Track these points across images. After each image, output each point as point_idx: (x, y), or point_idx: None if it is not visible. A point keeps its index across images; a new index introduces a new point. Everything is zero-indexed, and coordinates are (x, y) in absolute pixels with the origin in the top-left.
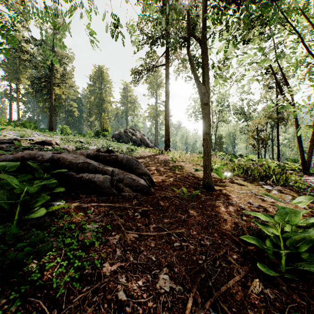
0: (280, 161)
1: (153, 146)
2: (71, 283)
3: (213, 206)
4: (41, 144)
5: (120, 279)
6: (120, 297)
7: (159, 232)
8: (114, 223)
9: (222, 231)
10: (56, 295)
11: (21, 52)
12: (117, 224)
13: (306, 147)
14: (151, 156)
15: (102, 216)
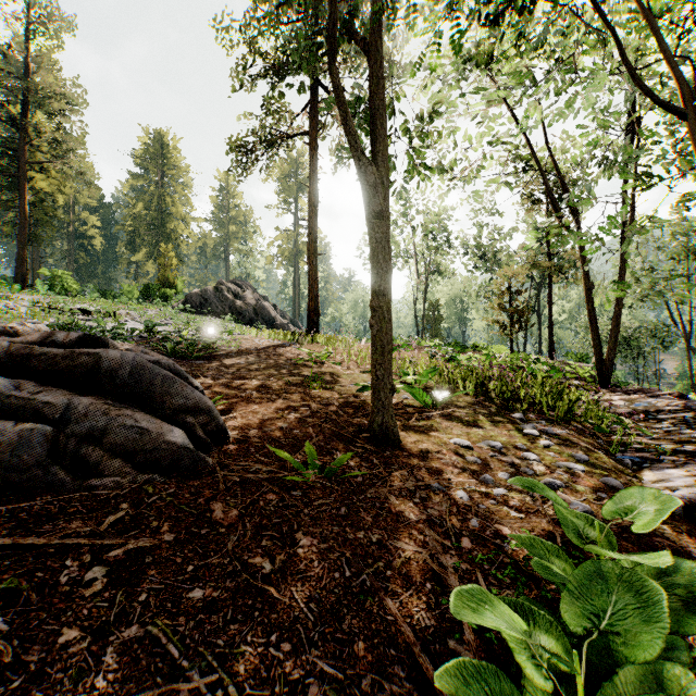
0: (555, 360)
1: (286, 324)
2: None
3: (381, 505)
4: None
5: None
6: None
7: None
8: None
9: (389, 621)
10: None
11: None
12: None
13: (603, 329)
14: (267, 350)
15: None
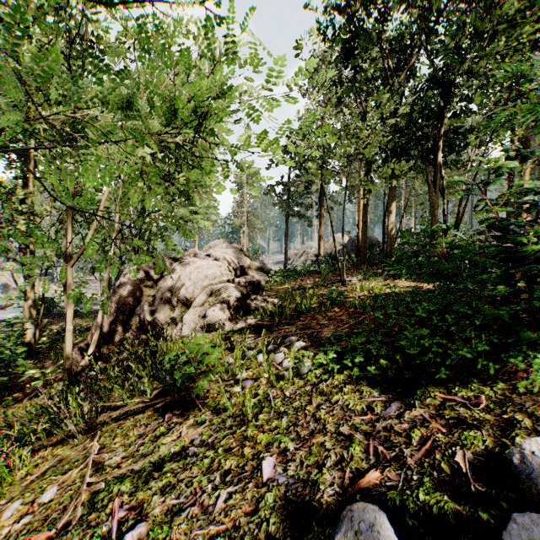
0: None
1: None
2: None
3: None
4: None
5: None
6: None
7: None
8: None
9: None
10: None
11: None
12: None
13: None
14: None
15: None
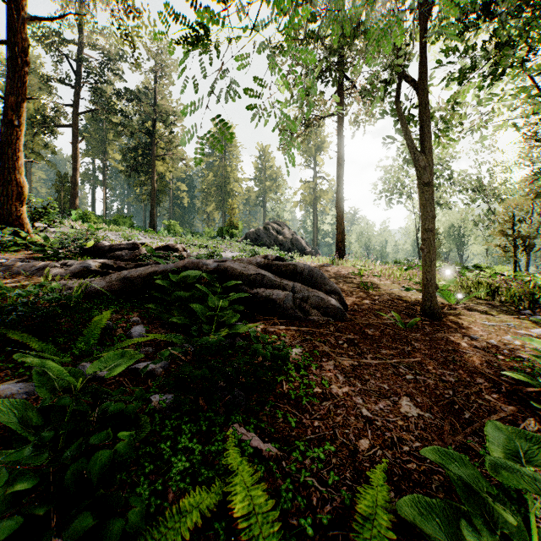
0: None
1: (313, 252)
2: (306, 397)
3: (446, 339)
4: (165, 250)
5: (356, 400)
6: (365, 413)
7: (386, 360)
8: (318, 350)
9: (470, 368)
10: (302, 402)
11: (112, 113)
12: (322, 351)
13: None
14: (319, 268)
15: (299, 341)
